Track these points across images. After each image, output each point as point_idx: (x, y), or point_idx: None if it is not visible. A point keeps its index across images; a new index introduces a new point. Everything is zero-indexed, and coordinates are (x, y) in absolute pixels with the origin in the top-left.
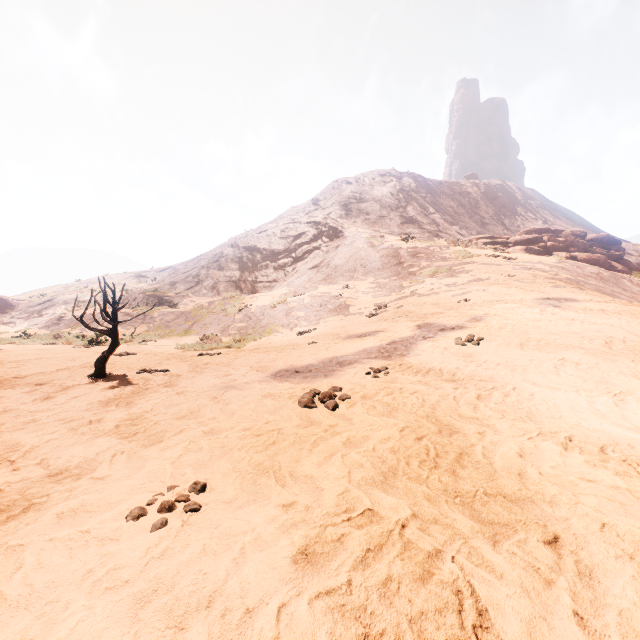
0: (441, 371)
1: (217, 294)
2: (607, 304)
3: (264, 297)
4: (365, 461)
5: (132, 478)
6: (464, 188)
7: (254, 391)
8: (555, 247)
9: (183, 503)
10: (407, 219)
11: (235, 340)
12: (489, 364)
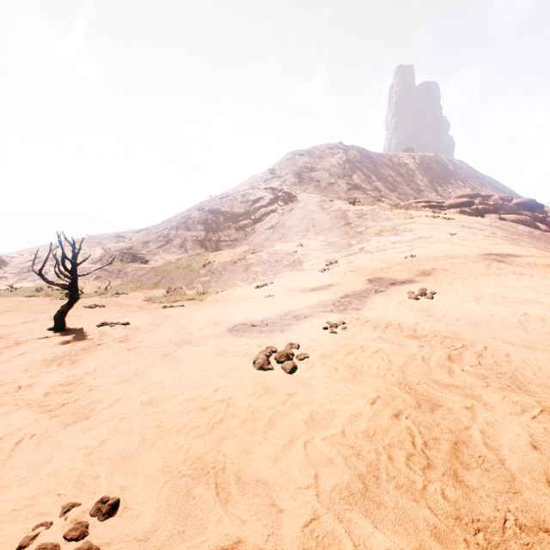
0: (400, 326)
1: (185, 252)
2: (549, 259)
3: (226, 254)
4: (335, 454)
5: (24, 484)
6: (402, 160)
7: (208, 347)
8: (486, 210)
9: (73, 543)
10: (353, 186)
11: (198, 293)
12: (449, 319)
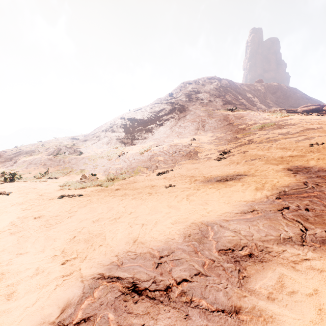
0: None
1: (109, 147)
2: None
3: (137, 147)
4: None
5: None
6: (256, 87)
7: None
8: None
9: None
10: (226, 102)
11: (108, 179)
12: None
